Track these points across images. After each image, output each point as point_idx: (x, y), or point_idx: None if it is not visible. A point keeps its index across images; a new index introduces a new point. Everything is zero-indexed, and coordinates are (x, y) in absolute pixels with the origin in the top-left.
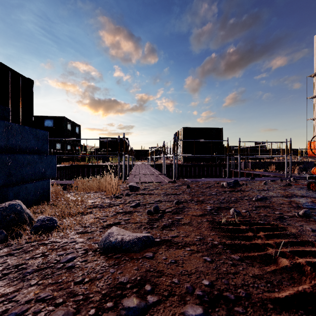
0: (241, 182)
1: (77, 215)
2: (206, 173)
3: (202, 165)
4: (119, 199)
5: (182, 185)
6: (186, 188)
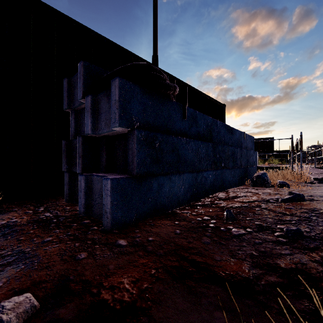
0: None
1: (296, 184)
2: None
3: None
4: (313, 184)
5: None
6: None
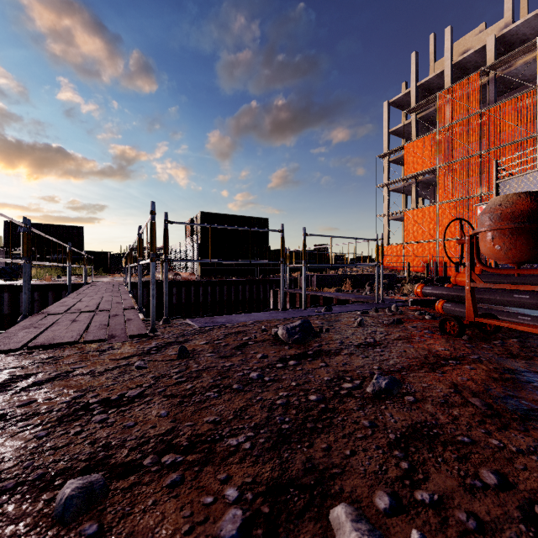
0: (312, 321)
1: None
2: (242, 296)
3: (234, 282)
4: None
5: (168, 347)
6: (175, 358)
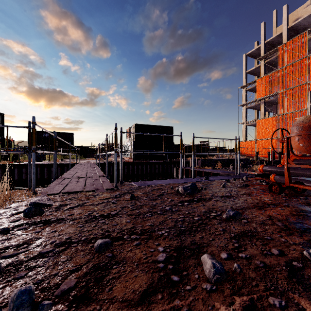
0: (197, 184)
1: None
2: (158, 171)
3: (153, 163)
4: None
5: (125, 195)
6: (129, 199)
